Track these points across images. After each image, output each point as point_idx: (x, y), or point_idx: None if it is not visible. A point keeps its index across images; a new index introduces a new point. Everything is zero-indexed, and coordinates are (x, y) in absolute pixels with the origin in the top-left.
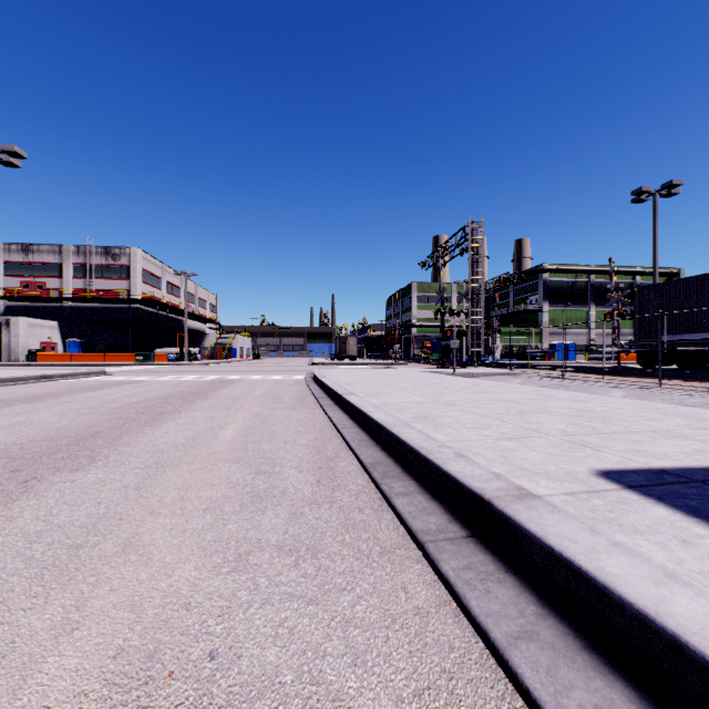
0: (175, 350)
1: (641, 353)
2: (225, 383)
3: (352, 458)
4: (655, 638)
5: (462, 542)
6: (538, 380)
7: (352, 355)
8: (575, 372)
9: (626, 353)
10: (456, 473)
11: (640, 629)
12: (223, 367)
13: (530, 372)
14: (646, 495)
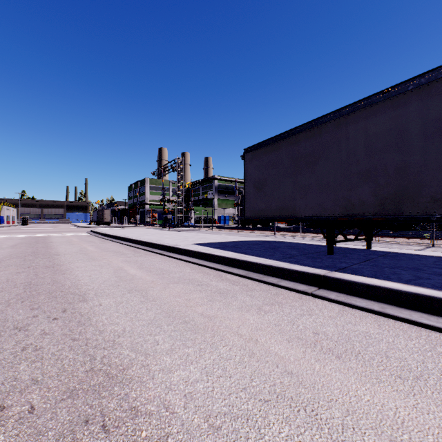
0: None
1: (242, 221)
2: (44, 237)
3: (140, 249)
4: (185, 250)
5: (167, 252)
6: (203, 232)
7: (107, 221)
8: (217, 228)
9: None
10: (166, 244)
11: (184, 250)
12: (9, 230)
13: (201, 229)
14: (196, 245)
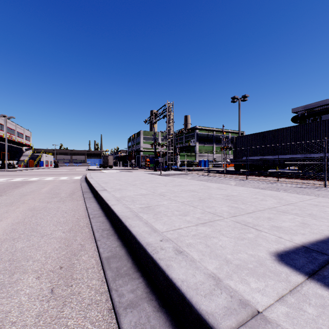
0: None
1: (236, 164)
2: (24, 183)
3: (94, 249)
4: None
5: None
6: (198, 177)
7: (111, 164)
8: (212, 173)
9: (228, 164)
10: (182, 284)
11: None
12: (31, 172)
13: (194, 173)
14: None
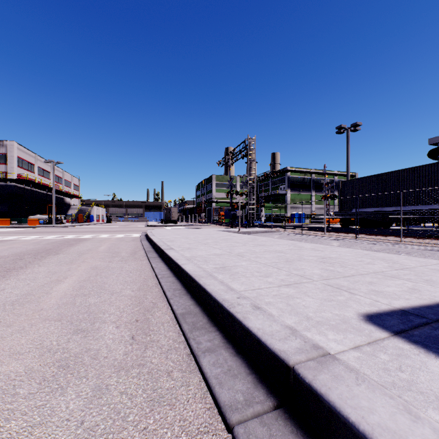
0: (45, 216)
1: (342, 219)
2: (78, 241)
3: (167, 307)
4: None
5: (271, 419)
6: (289, 235)
7: (175, 219)
8: (308, 230)
9: (332, 219)
10: (258, 331)
11: None
12: (81, 228)
13: (283, 230)
14: (413, 343)
